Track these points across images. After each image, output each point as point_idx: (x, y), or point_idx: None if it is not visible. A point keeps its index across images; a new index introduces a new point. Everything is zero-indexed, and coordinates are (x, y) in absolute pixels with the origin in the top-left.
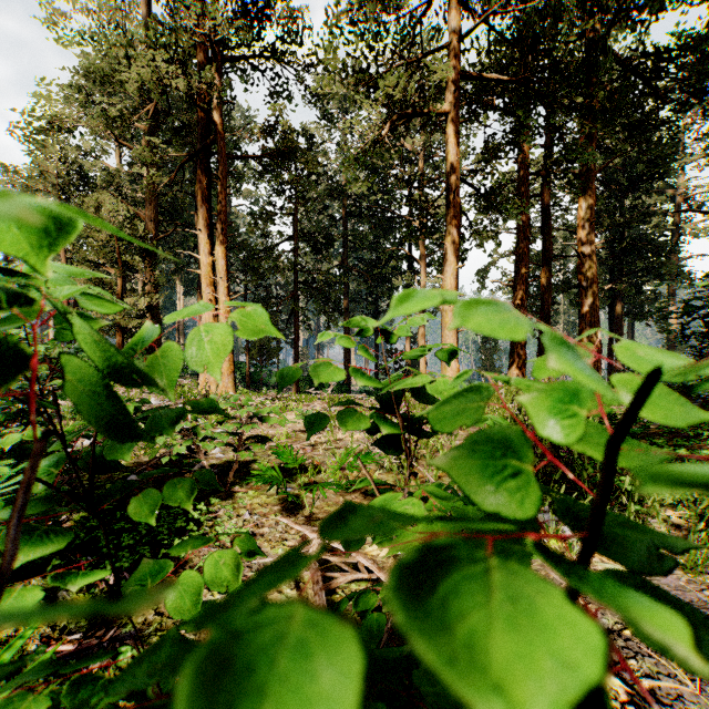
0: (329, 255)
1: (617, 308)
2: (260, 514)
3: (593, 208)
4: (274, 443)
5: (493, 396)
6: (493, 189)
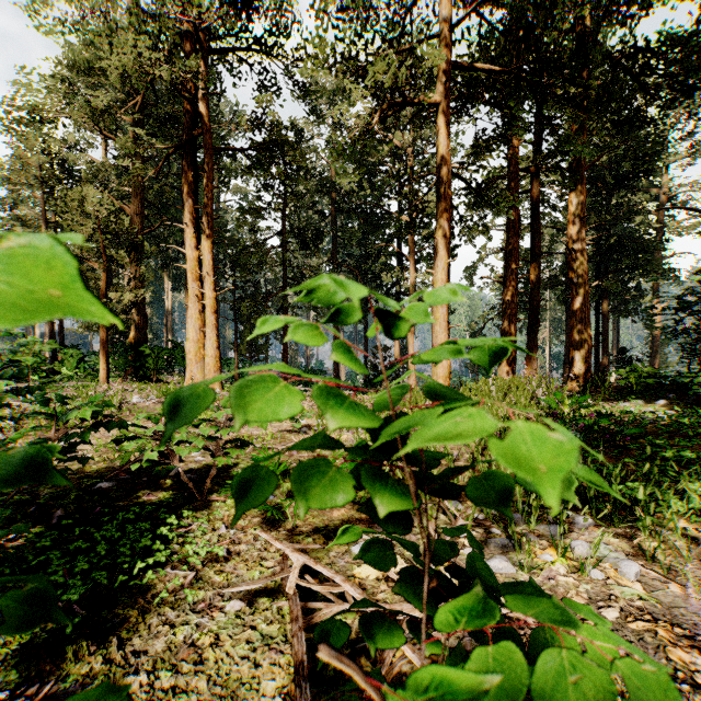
0: (318, 250)
1: (604, 305)
2: (238, 528)
3: (583, 204)
4: (258, 445)
5: (484, 393)
6: (484, 183)
